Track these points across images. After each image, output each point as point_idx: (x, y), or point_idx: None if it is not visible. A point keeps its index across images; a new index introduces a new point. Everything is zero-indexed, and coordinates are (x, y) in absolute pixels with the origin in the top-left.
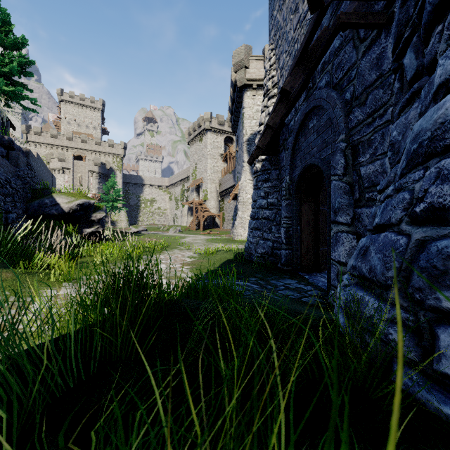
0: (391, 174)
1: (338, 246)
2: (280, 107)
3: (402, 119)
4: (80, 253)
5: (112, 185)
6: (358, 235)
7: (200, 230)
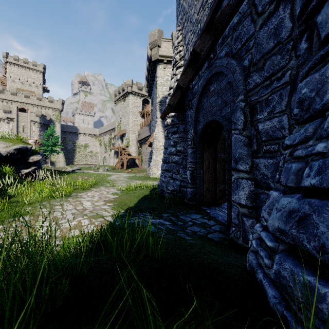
0: (309, 130)
1: (239, 190)
2: (189, 71)
3: (315, 76)
4: (13, 192)
5: (52, 133)
6: (256, 181)
7: (123, 169)
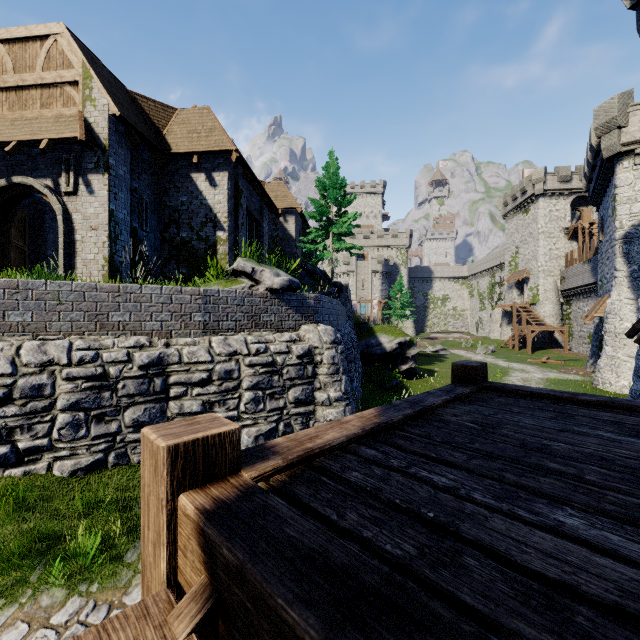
0: None
1: None
2: None
3: None
4: None
5: (400, 288)
6: None
7: (525, 352)
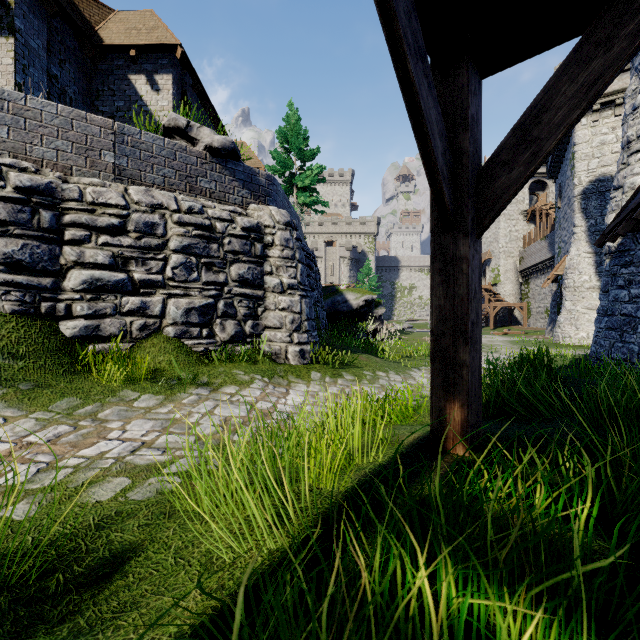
0: None
1: None
2: None
3: None
4: (386, 349)
5: (367, 272)
6: None
7: (488, 329)
